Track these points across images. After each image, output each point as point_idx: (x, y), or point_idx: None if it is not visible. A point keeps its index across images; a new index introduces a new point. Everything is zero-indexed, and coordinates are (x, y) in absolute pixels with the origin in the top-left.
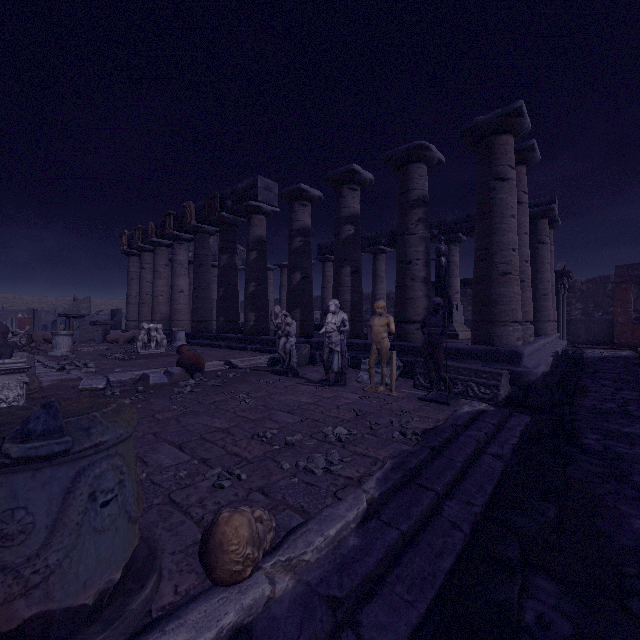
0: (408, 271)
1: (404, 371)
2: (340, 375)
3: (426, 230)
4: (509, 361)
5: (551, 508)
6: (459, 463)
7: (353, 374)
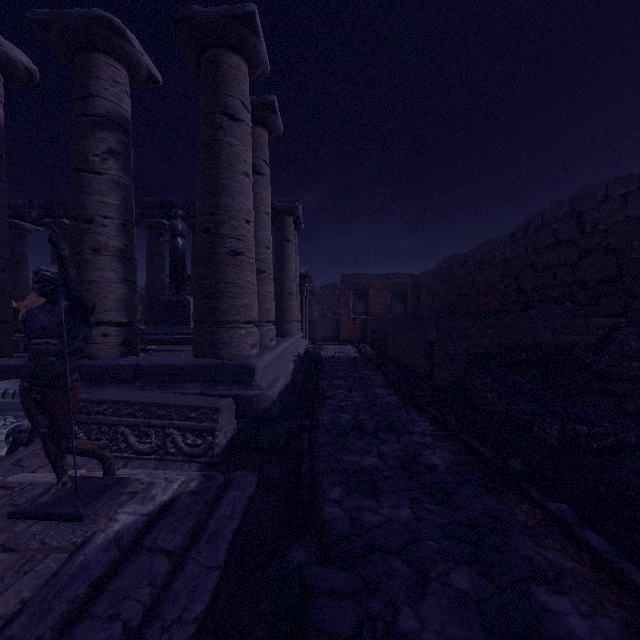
0: (87, 234)
1: None
2: None
3: (124, 173)
4: (239, 380)
5: None
6: None
7: None
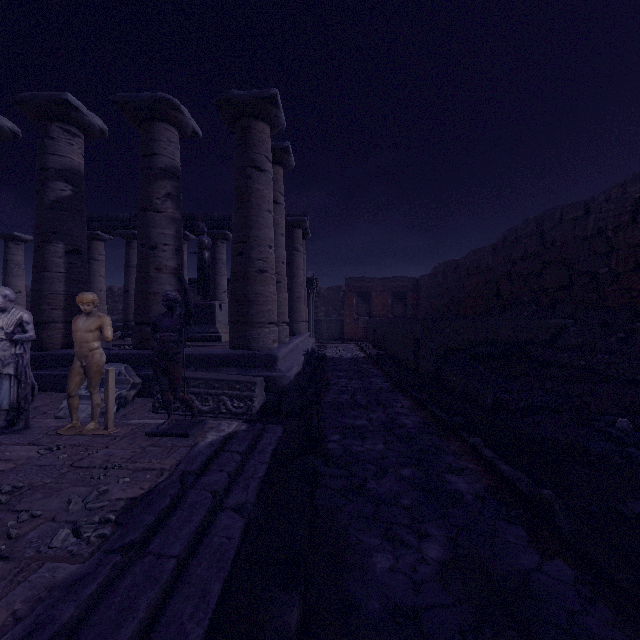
0: (152, 258)
1: (144, 389)
2: (16, 413)
3: (177, 210)
4: (265, 366)
5: (295, 603)
6: (172, 561)
7: (58, 403)
